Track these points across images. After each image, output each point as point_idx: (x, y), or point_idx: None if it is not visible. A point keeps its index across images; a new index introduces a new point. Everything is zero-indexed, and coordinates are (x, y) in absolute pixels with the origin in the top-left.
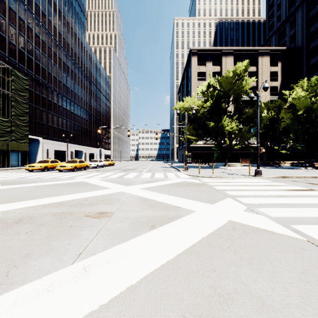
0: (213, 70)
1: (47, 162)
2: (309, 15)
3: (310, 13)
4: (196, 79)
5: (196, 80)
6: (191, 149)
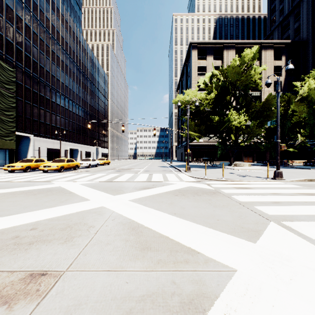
0: (214, 65)
1: (31, 161)
2: None
3: None
4: (196, 73)
5: (196, 75)
6: (190, 147)
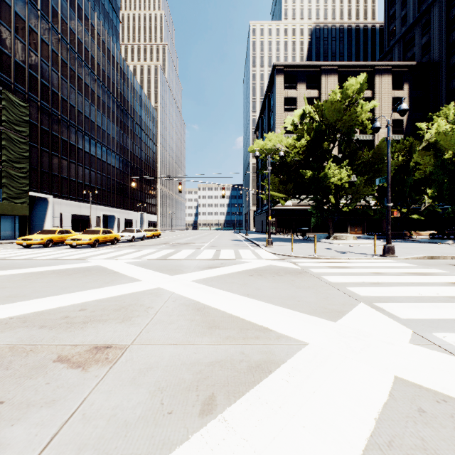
0: (308, 96)
1: (53, 233)
2: (451, 13)
3: (452, 11)
4: (282, 109)
5: (282, 111)
6: (274, 213)
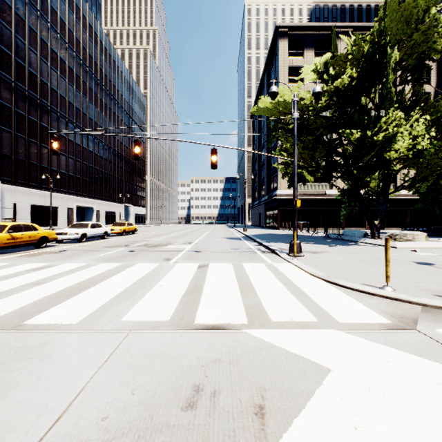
0: None
1: None
2: None
3: None
4: (287, 79)
5: (287, 82)
6: (277, 203)
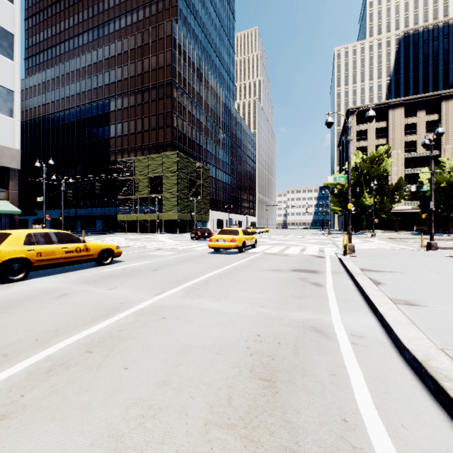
0: (376, 127)
1: None
2: None
3: None
4: (355, 140)
5: (355, 141)
6: None
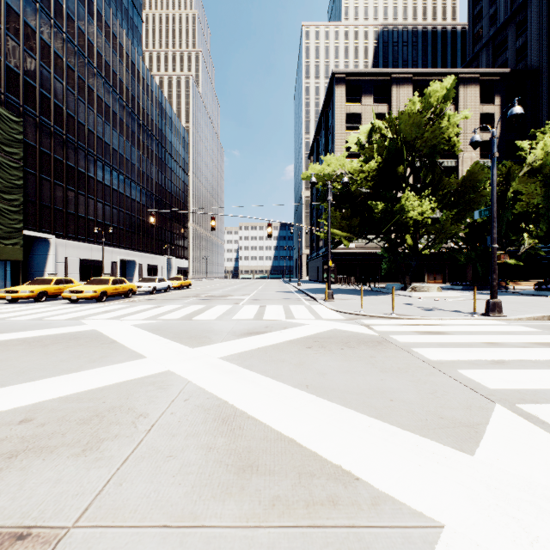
0: (375, 112)
1: (48, 283)
2: None
3: None
4: (343, 127)
5: (343, 130)
6: (333, 257)
